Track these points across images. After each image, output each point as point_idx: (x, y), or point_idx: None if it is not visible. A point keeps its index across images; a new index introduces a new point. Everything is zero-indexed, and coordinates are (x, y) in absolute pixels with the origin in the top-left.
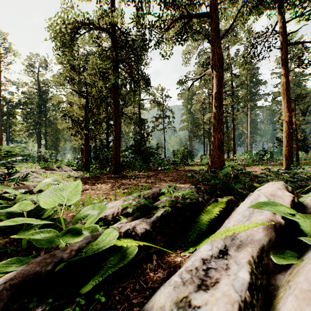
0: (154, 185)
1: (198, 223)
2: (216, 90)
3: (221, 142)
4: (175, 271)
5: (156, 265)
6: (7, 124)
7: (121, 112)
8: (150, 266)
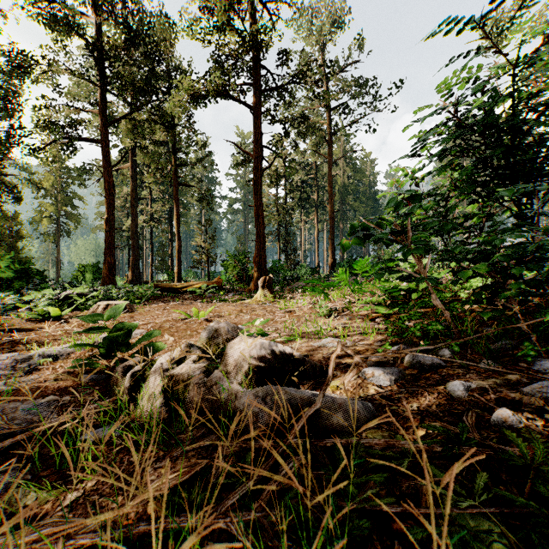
0: None
1: None
2: (107, 216)
3: (112, 265)
4: None
5: None
6: None
7: None
8: None
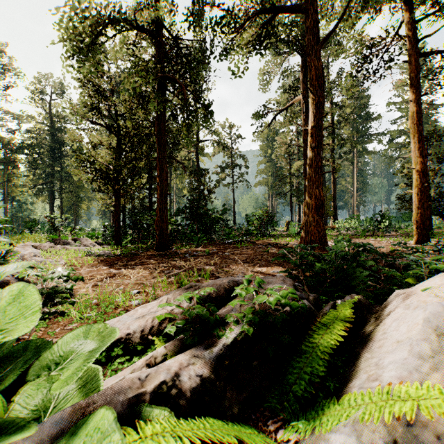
0: (219, 270)
1: (306, 356)
2: (313, 123)
3: (321, 202)
4: None
5: None
6: (4, 177)
7: (169, 157)
8: None
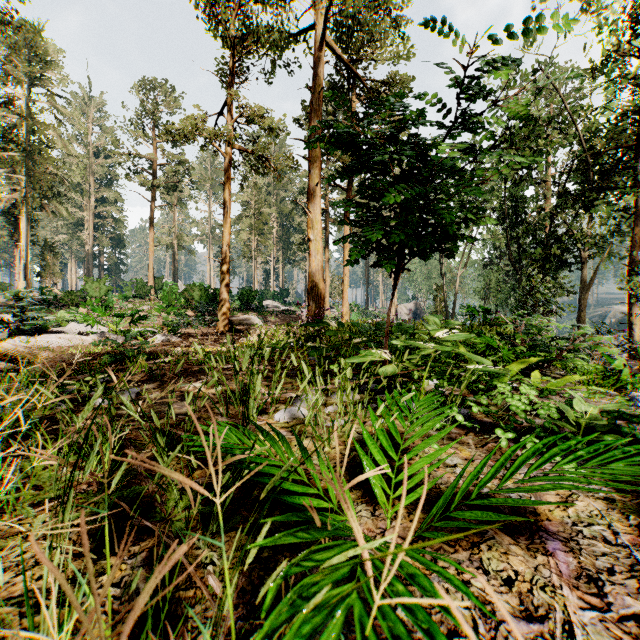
0: None
1: None
2: None
3: None
4: None
5: None
6: None
7: None
8: None
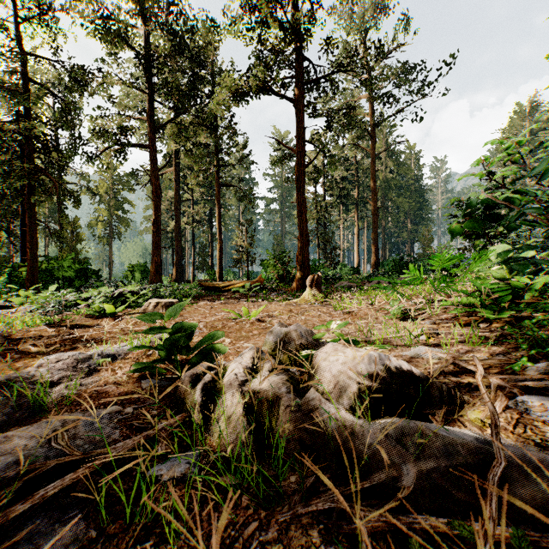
0: None
1: None
2: (155, 217)
3: (159, 265)
4: None
5: None
6: None
7: None
8: None
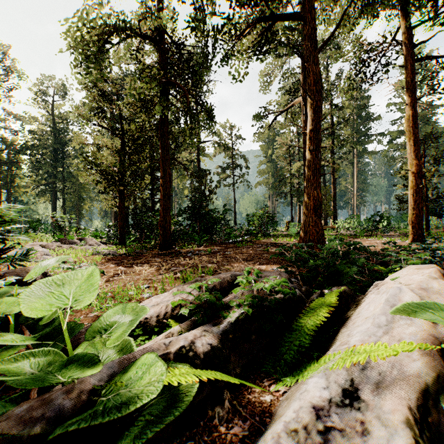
0: (221, 267)
1: (295, 332)
2: (312, 127)
3: (319, 203)
4: (262, 422)
5: (230, 409)
6: (7, 177)
7: (172, 159)
8: (220, 413)
